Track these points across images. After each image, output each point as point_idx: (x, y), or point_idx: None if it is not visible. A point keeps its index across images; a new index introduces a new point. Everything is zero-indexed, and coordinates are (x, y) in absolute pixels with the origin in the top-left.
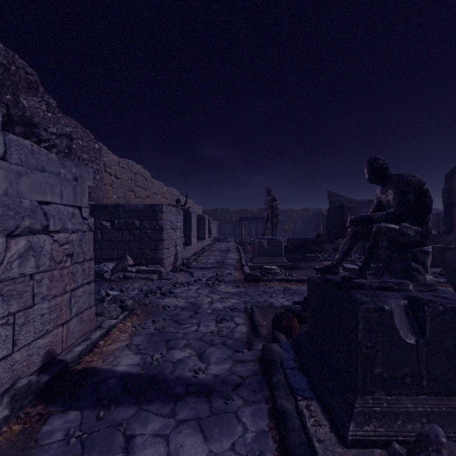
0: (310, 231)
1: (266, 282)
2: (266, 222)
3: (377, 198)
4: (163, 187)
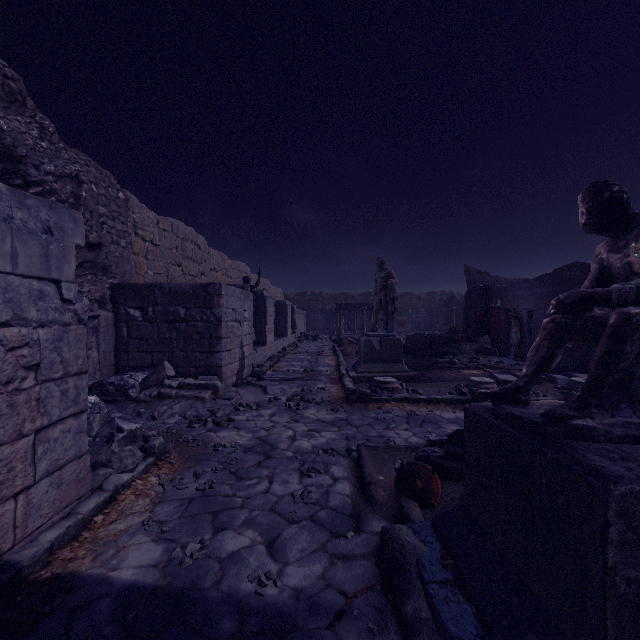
0: (437, 325)
1: (378, 403)
2: (377, 311)
3: (600, 261)
4: (226, 260)
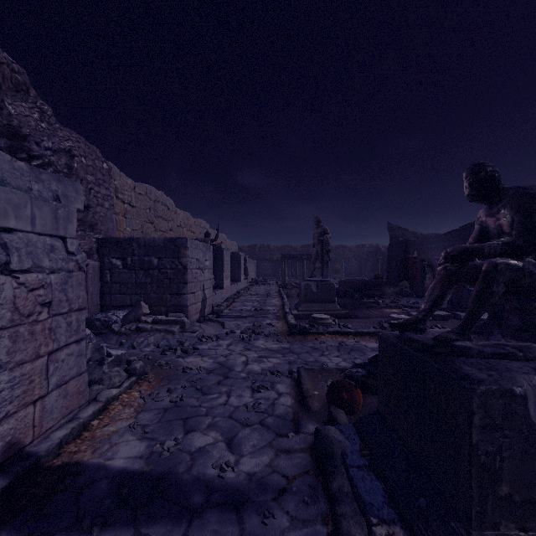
0: (365, 272)
1: (315, 335)
2: (314, 260)
3: (481, 223)
4: (190, 218)
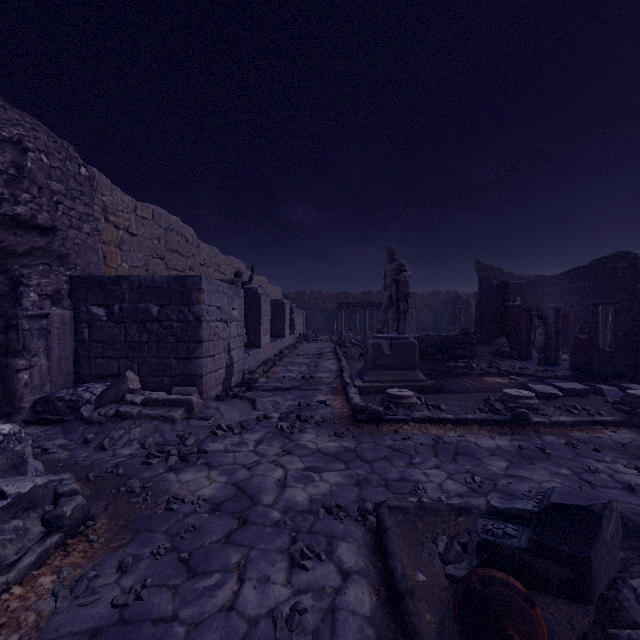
0: (442, 325)
1: (394, 424)
2: (386, 309)
3: None
4: (218, 255)
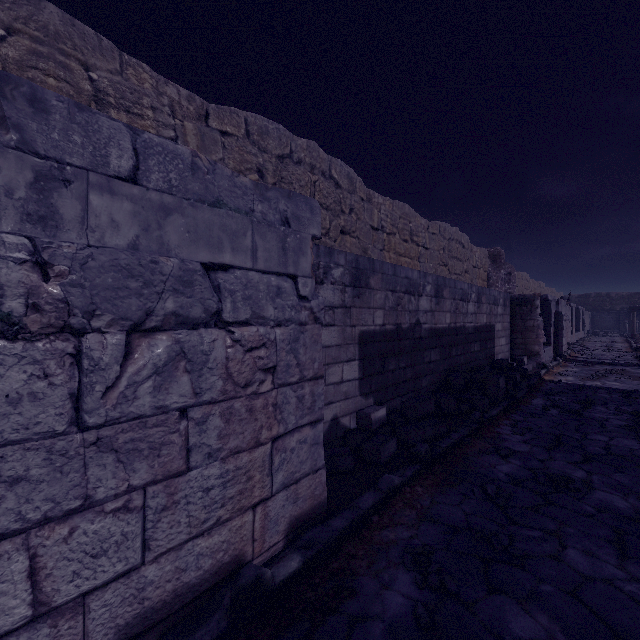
0: None
1: None
2: None
3: None
4: (535, 283)
